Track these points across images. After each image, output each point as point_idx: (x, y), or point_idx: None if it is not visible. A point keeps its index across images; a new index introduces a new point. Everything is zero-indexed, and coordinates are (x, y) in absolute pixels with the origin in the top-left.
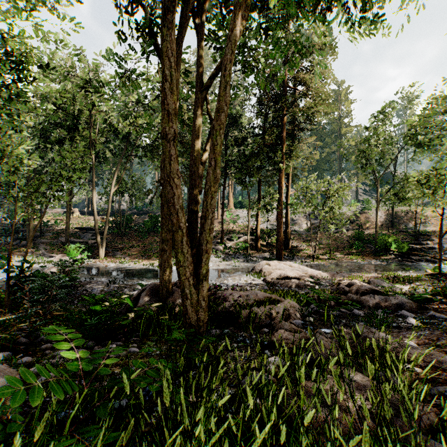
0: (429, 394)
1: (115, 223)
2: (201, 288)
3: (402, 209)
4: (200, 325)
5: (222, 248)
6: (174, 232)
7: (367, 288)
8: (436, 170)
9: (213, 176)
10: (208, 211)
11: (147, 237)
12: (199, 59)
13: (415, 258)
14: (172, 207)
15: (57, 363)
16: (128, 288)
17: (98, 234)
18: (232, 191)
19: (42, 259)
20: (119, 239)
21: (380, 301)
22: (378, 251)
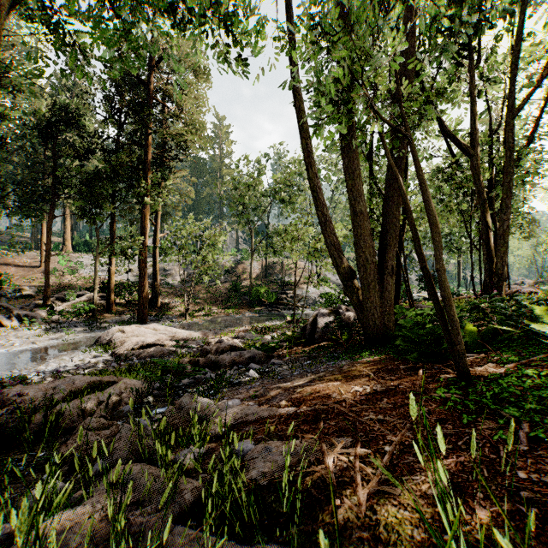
0: (221, 458)
1: None
2: None
3: (274, 261)
4: None
5: (45, 314)
6: None
7: (227, 345)
8: (292, 226)
9: None
10: None
11: None
12: None
13: (281, 307)
14: None
15: None
16: None
17: None
18: (71, 225)
19: None
20: None
21: (236, 357)
22: (252, 302)
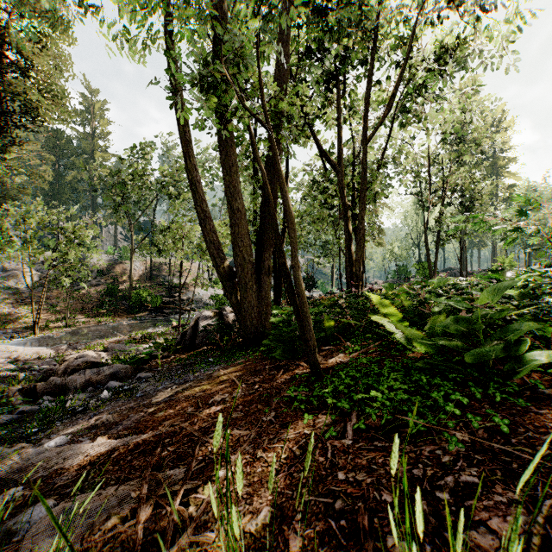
0: None
1: None
2: None
3: (161, 261)
4: None
5: None
6: None
7: (81, 362)
8: (177, 223)
9: None
10: None
11: None
12: None
13: (167, 312)
14: None
15: None
16: None
17: None
18: None
19: None
20: None
21: (92, 376)
22: (133, 308)
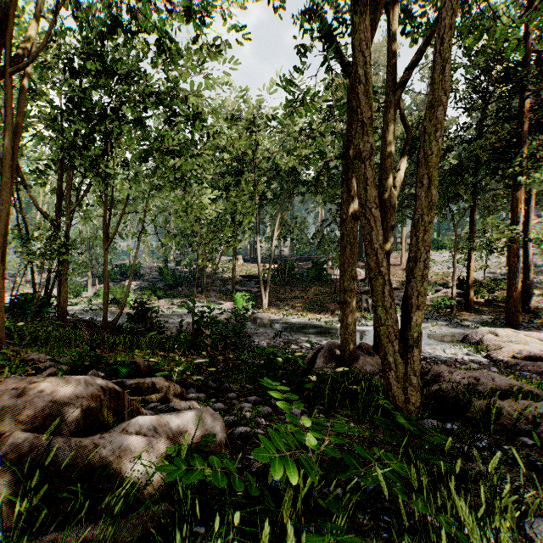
0: None
1: (277, 270)
2: (410, 357)
3: None
4: (410, 409)
5: None
6: (373, 279)
7: None
8: None
9: (428, 200)
10: (421, 250)
11: (311, 287)
12: (391, 49)
13: None
14: (370, 246)
15: (249, 417)
16: (295, 344)
17: (261, 282)
18: None
19: (213, 306)
20: (281, 288)
21: None
22: None
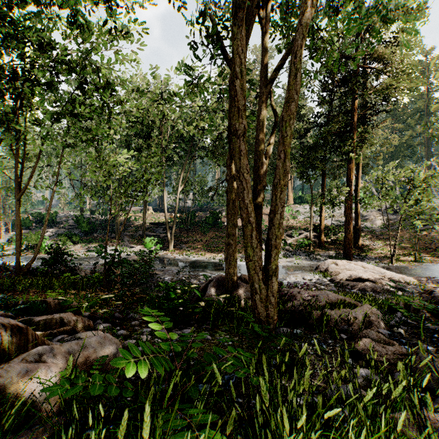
0: None
1: (181, 219)
2: (270, 283)
3: None
4: (270, 322)
5: (282, 245)
6: (244, 226)
7: None
8: None
9: (282, 169)
10: (277, 205)
11: (209, 232)
12: (263, 54)
13: None
14: (242, 202)
15: (146, 339)
16: (194, 278)
17: (168, 228)
18: (291, 186)
19: (126, 249)
20: (185, 233)
21: None
22: None
